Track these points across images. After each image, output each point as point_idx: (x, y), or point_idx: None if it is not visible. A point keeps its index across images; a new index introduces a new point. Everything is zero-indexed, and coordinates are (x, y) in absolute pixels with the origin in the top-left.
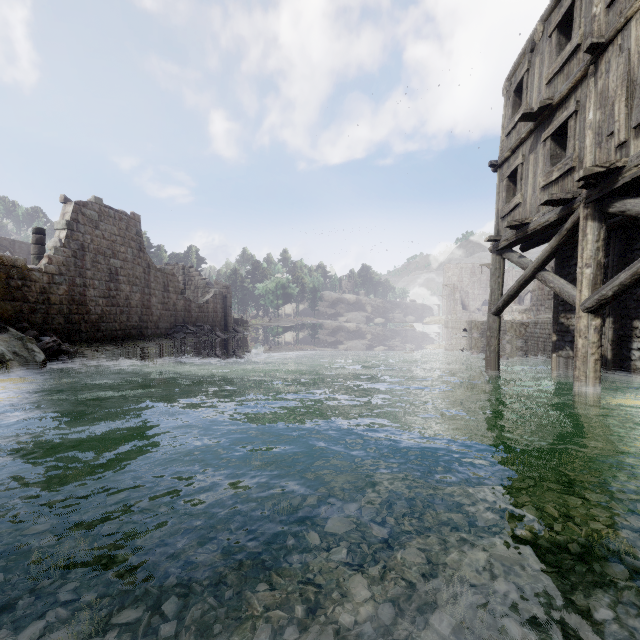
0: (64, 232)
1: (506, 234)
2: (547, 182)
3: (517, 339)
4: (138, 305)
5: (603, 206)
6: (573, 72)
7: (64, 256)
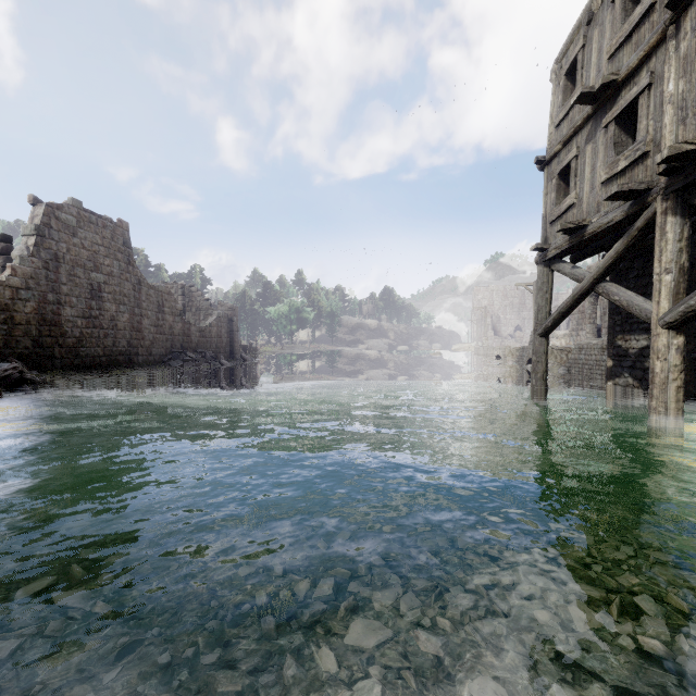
0: (33, 239)
1: (556, 241)
2: (611, 174)
3: (559, 366)
4: (126, 327)
5: (688, 197)
6: (644, 39)
7: (32, 267)
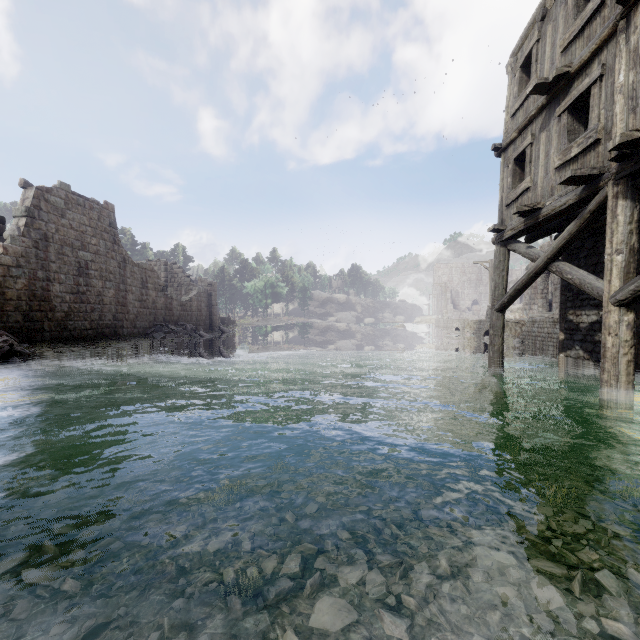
0: (23, 220)
1: (512, 223)
2: (564, 160)
3: (513, 338)
4: (112, 302)
5: (638, 182)
6: (596, 33)
7: (23, 246)
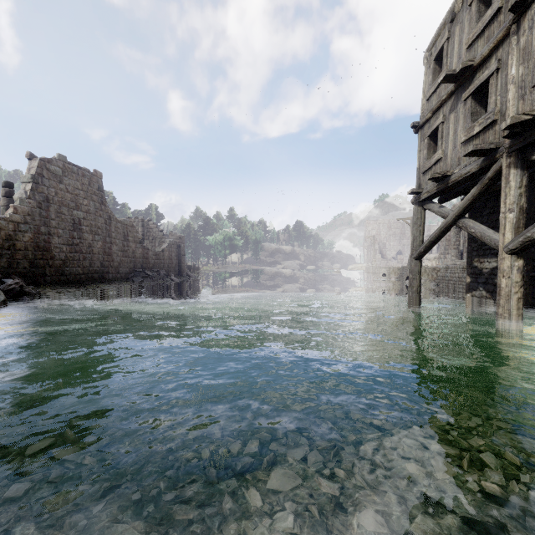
0: (29, 185)
1: (427, 187)
2: (468, 137)
3: (430, 282)
4: (100, 252)
5: (526, 154)
6: (494, 34)
7: (29, 207)
